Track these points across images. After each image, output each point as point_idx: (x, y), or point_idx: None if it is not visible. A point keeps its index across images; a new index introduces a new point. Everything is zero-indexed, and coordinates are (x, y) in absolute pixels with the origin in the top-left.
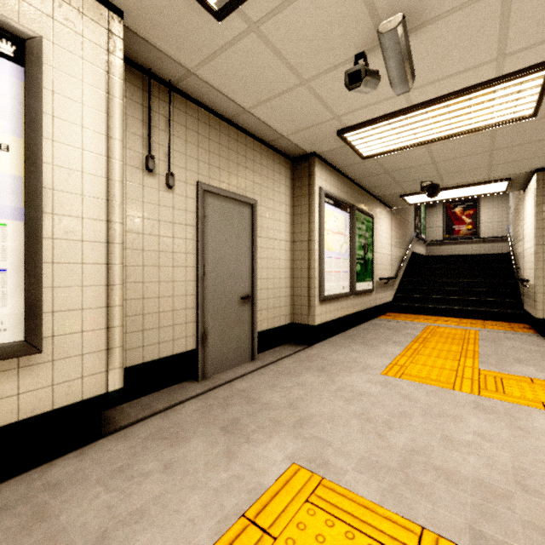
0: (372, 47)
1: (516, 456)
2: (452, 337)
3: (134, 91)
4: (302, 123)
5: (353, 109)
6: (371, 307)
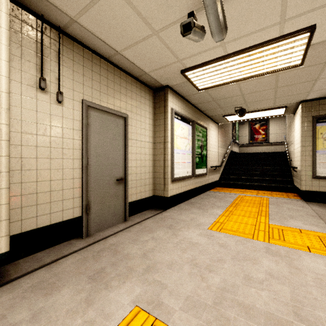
0: (199, 7)
1: (293, 289)
2: (253, 202)
3: (29, 30)
4: (157, 63)
5: (190, 55)
6: (205, 184)
